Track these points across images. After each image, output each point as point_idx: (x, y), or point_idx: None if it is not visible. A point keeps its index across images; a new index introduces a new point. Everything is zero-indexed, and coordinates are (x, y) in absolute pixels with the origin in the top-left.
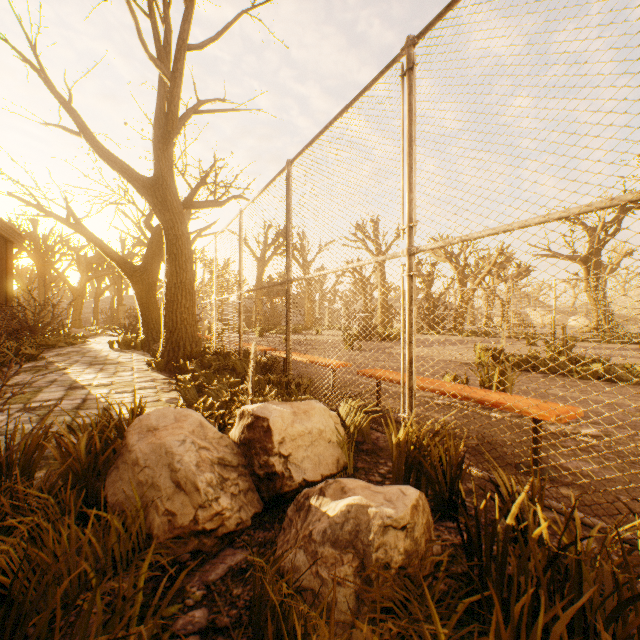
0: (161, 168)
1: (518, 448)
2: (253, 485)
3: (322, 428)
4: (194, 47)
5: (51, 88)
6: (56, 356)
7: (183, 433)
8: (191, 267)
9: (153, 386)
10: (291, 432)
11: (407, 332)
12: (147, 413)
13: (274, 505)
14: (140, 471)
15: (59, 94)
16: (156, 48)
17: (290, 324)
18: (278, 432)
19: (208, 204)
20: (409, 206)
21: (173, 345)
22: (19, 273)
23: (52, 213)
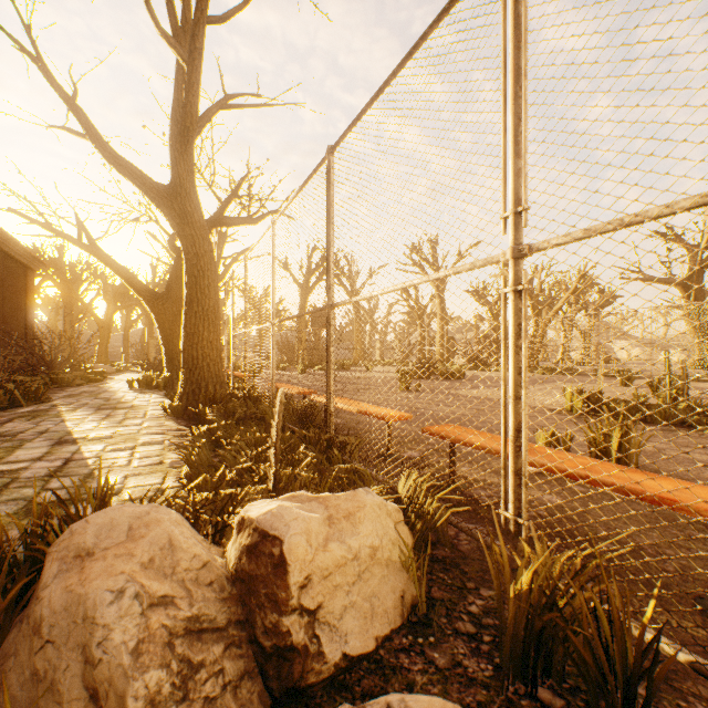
0: (179, 173)
1: (682, 561)
2: (253, 663)
3: (376, 543)
4: (215, 20)
5: (51, 81)
6: (65, 397)
7: (125, 572)
8: (215, 292)
9: (160, 440)
10: (322, 563)
11: (512, 382)
12: (86, 519)
13: (290, 702)
14: (39, 649)
15: (60, 88)
16: (171, 25)
17: (332, 363)
18: (298, 567)
19: (240, 221)
20: (515, 179)
21: (193, 386)
22: (45, 304)
23: (61, 232)
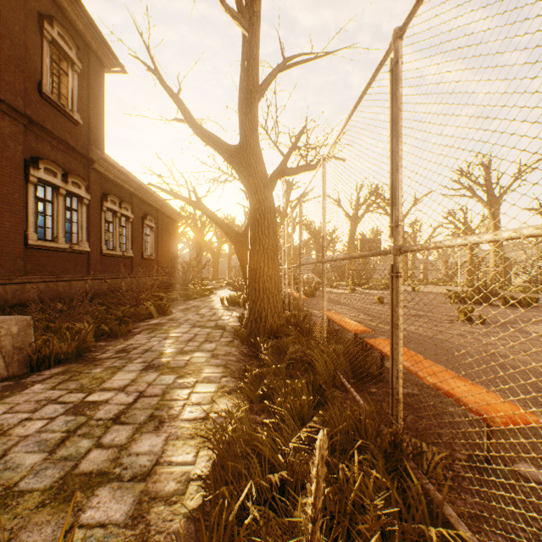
0: (245, 133)
1: None
2: None
3: None
4: None
5: (163, 85)
6: (180, 311)
7: None
8: (273, 232)
9: (218, 377)
10: None
11: None
12: None
13: None
14: None
15: (169, 88)
16: (236, 4)
17: (399, 330)
18: None
19: (299, 169)
20: None
21: (255, 315)
22: (188, 241)
23: (178, 195)
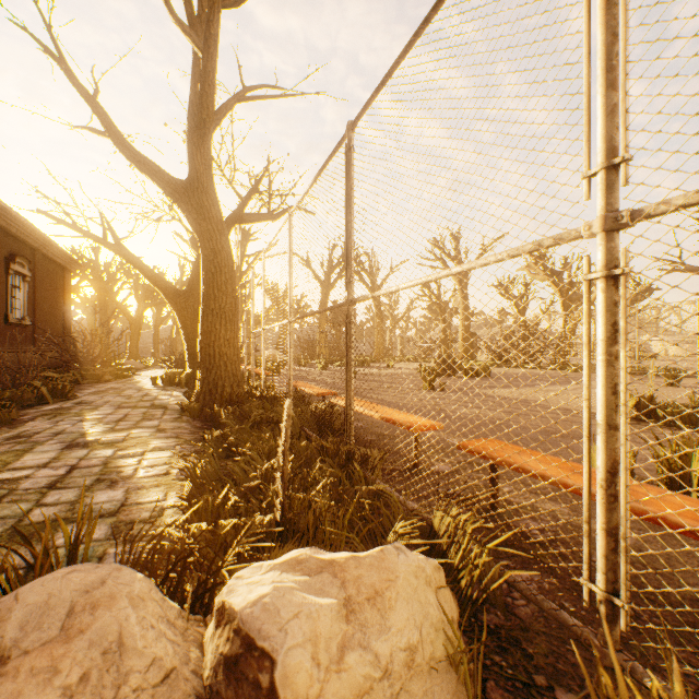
0: (196, 167)
1: None
2: None
3: (414, 638)
4: (230, 3)
5: (72, 79)
6: (91, 394)
7: None
8: (232, 289)
9: (172, 445)
10: (335, 695)
11: (603, 404)
12: (16, 593)
13: None
14: None
15: (81, 86)
16: (187, 14)
17: (352, 366)
18: None
19: (261, 217)
20: (608, 120)
21: (210, 386)
22: (84, 303)
23: (87, 232)
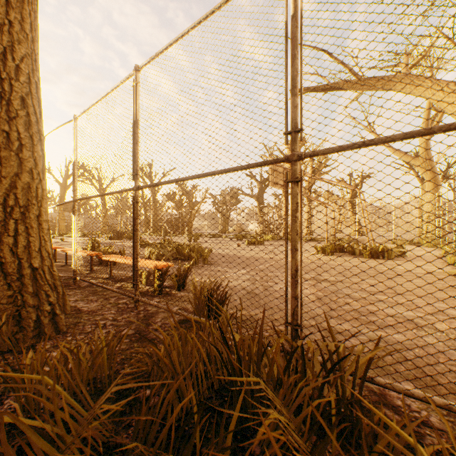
0: None
1: (64, 260)
2: None
3: None
4: None
5: None
6: None
7: None
8: None
9: None
10: None
11: None
12: None
13: None
14: None
15: None
16: None
17: None
18: None
19: None
20: None
21: None
22: None
23: None
